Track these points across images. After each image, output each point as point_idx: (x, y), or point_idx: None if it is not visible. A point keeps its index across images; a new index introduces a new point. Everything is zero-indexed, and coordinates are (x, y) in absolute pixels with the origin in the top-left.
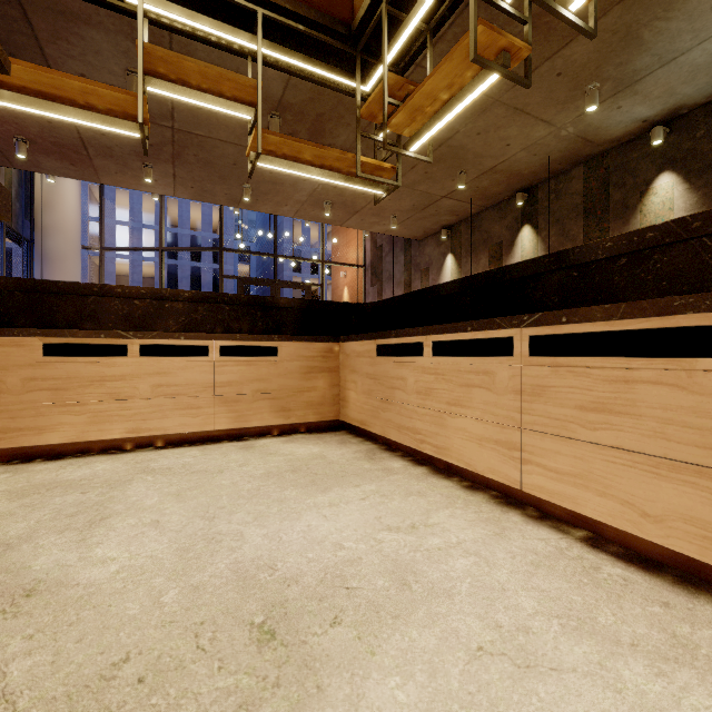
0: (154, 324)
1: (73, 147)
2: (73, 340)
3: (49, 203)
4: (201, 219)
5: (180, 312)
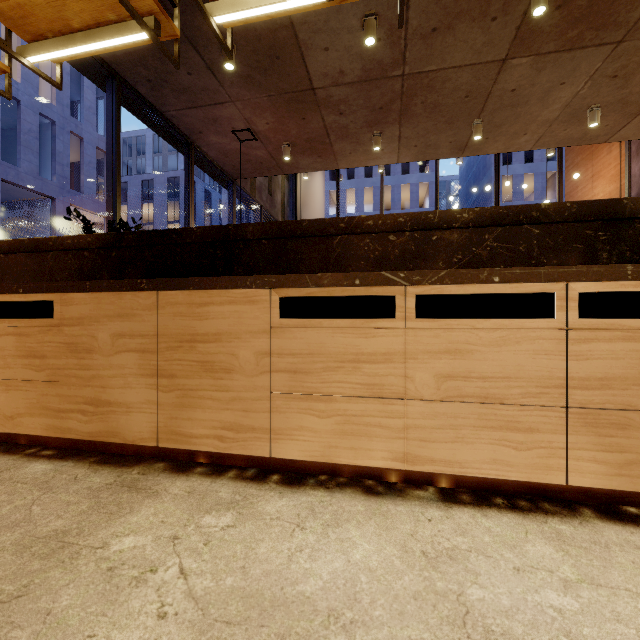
0: (415, 268)
1: (320, 138)
2: (316, 292)
3: (305, 202)
4: (410, 198)
5: (454, 246)
